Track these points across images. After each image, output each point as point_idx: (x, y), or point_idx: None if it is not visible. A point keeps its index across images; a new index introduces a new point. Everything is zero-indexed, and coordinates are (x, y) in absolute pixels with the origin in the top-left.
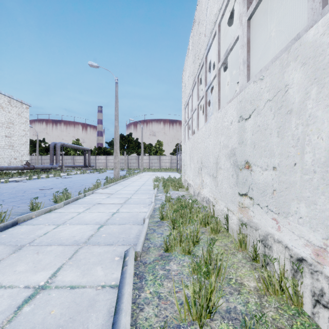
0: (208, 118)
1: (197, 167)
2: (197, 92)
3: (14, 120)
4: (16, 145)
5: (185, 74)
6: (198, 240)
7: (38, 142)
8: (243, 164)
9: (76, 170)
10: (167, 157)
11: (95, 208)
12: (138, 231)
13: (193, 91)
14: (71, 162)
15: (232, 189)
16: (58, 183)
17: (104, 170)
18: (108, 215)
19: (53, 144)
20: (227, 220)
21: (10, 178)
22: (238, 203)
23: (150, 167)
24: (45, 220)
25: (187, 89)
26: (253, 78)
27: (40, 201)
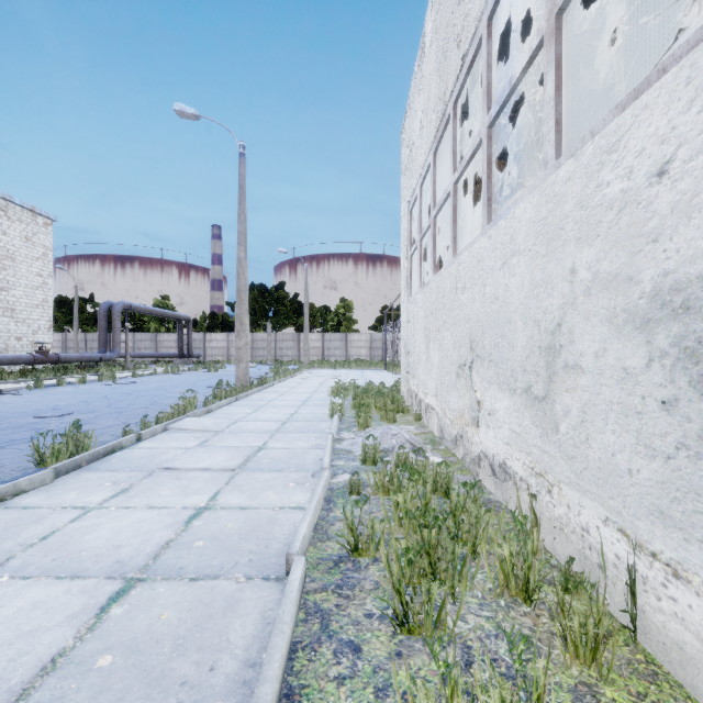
0: (496, 210)
1: (454, 360)
2: (451, 146)
3: (15, 251)
4: (21, 309)
5: (412, 119)
6: None
7: (77, 303)
8: None
9: (159, 366)
10: (362, 336)
11: (145, 491)
12: (256, 625)
13: (435, 155)
14: (151, 346)
15: (665, 463)
16: (97, 399)
17: (221, 364)
18: (175, 521)
19: (106, 307)
20: (632, 592)
21: None
22: None
23: (324, 357)
24: None
25: (419, 155)
26: None
27: (3, 457)
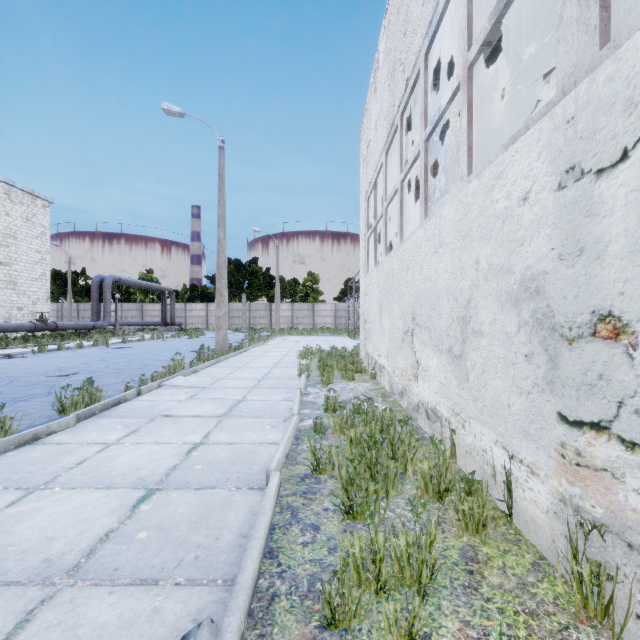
0: (431, 207)
1: (401, 327)
2: (399, 151)
3: (17, 231)
4: (22, 282)
5: (369, 121)
6: (432, 570)
7: (70, 276)
8: (584, 324)
9: (145, 333)
10: (328, 306)
11: (150, 431)
12: (246, 515)
13: (387, 155)
14: (137, 315)
15: (526, 398)
16: (96, 361)
17: (201, 332)
18: (178, 452)
19: (98, 280)
20: (508, 488)
21: (2, 349)
22: (559, 448)
23: (294, 325)
24: (5, 470)
25: (374, 154)
26: (638, 20)
27: (29, 407)
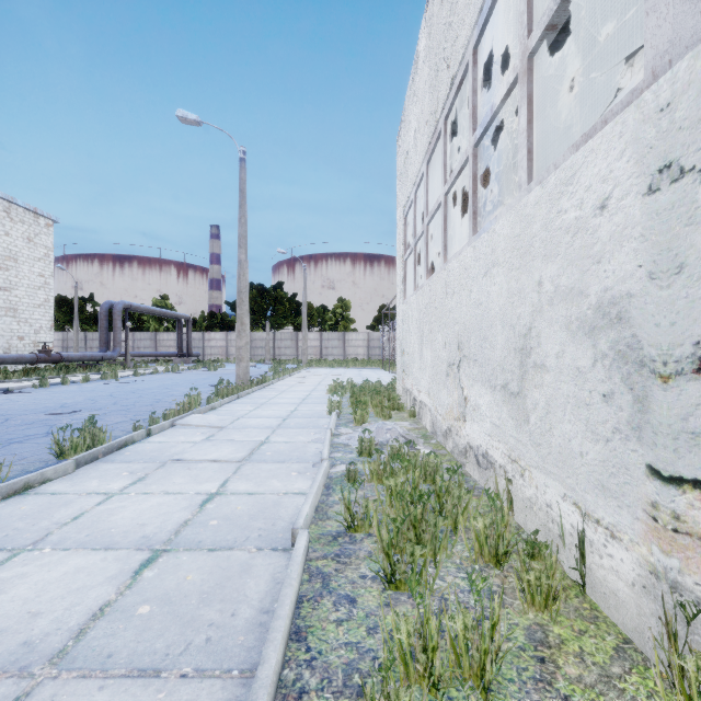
0: (480, 222)
1: (445, 359)
2: (442, 160)
3: (18, 252)
4: (24, 309)
5: (407, 129)
6: (495, 659)
7: (77, 302)
8: (685, 358)
9: (159, 365)
10: (360, 335)
11: (160, 479)
12: (268, 584)
13: (428, 165)
14: (151, 345)
15: (605, 445)
16: (103, 397)
17: (221, 363)
18: (190, 504)
19: (107, 306)
20: (581, 553)
21: (0, 383)
22: (650, 509)
23: (322, 356)
24: None
25: (413, 164)
26: None
27: (23, 450)
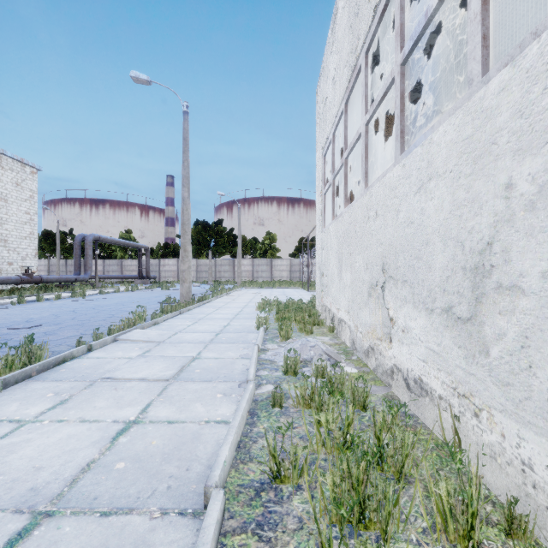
0: (408, 141)
1: (366, 280)
2: (363, 92)
3: (7, 194)
4: (12, 240)
5: (326, 78)
6: None
7: (59, 235)
8: None
9: (122, 285)
10: (284, 261)
11: (82, 402)
12: None
13: (347, 104)
14: (117, 269)
15: None
16: (66, 312)
17: (172, 284)
18: (102, 437)
19: (81, 238)
20: None
21: None
22: None
23: (254, 278)
24: None
25: (332, 107)
26: None
27: None
